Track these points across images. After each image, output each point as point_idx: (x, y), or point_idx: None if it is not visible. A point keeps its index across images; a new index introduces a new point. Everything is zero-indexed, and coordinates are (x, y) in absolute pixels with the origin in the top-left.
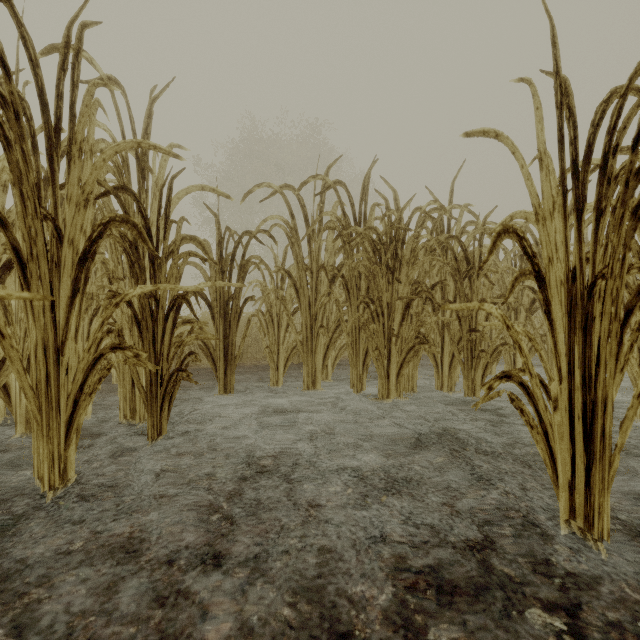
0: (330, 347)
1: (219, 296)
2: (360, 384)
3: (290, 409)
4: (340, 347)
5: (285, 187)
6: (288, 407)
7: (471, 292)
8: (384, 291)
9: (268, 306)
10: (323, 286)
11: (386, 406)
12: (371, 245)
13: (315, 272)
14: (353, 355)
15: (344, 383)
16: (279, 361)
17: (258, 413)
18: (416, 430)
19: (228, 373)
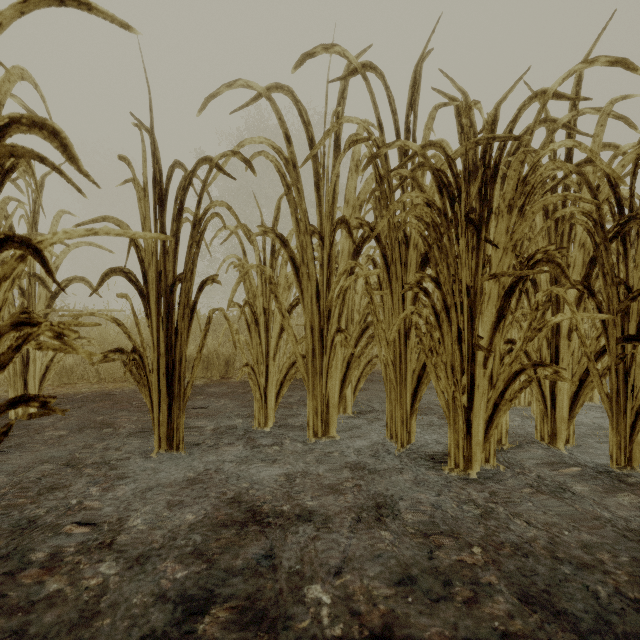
0: (352, 364)
1: (156, 276)
2: (407, 431)
3: (279, 498)
4: (366, 362)
5: (275, 88)
6: (275, 490)
7: (625, 265)
8: (463, 262)
9: (250, 296)
10: (341, 262)
11: (469, 489)
12: (435, 175)
13: (327, 235)
14: (395, 381)
15: (372, 419)
16: (268, 386)
17: (209, 514)
18: (602, 612)
19: (174, 412)
